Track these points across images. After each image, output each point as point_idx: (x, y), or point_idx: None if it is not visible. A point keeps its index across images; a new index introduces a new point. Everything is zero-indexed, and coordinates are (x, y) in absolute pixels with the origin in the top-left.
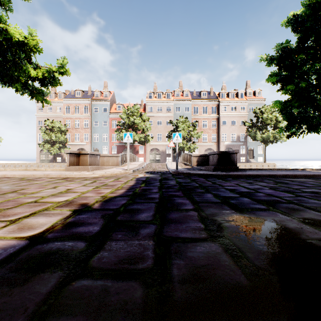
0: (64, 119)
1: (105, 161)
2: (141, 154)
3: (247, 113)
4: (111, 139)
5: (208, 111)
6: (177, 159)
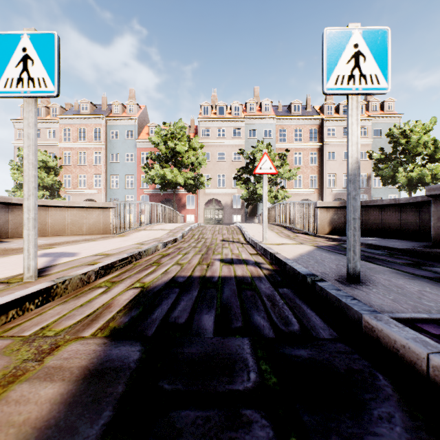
0: (61, 150)
1: (68, 222)
2: (190, 209)
3: (370, 138)
4: (139, 183)
5: (304, 136)
6: (354, 211)
